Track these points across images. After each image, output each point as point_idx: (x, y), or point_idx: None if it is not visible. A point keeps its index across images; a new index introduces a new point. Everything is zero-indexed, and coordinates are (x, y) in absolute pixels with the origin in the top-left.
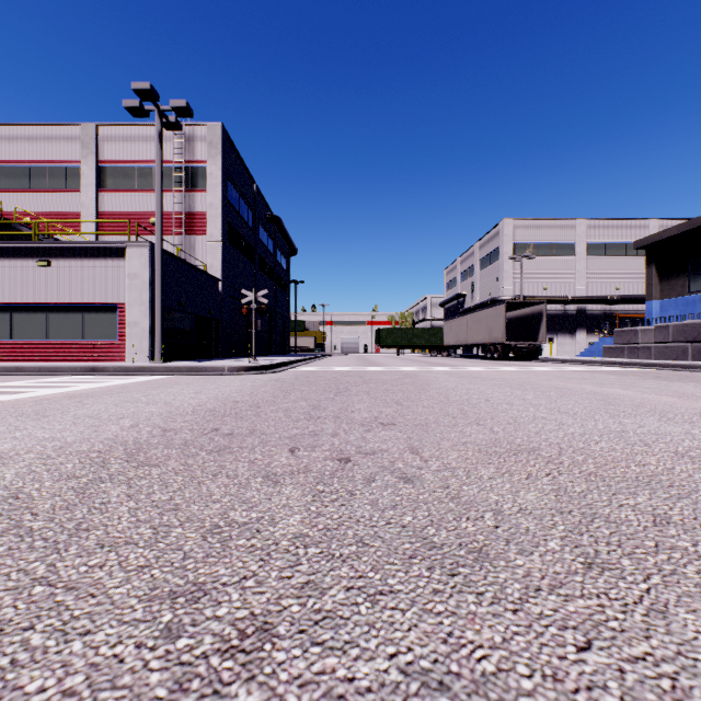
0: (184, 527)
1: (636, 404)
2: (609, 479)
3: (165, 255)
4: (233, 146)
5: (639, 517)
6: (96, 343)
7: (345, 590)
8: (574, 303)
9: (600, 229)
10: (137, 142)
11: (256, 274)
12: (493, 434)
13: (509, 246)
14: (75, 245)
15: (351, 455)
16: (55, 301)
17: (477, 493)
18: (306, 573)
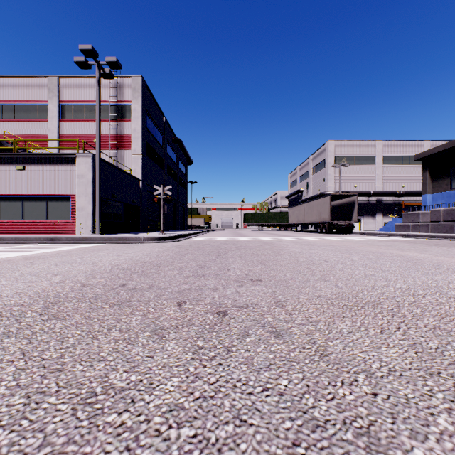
0: (59, 395)
1: (436, 264)
2: (454, 333)
3: (103, 163)
4: (150, 91)
5: None
6: (56, 221)
7: None
8: (375, 196)
9: (392, 147)
10: (85, 88)
11: (165, 176)
12: (339, 288)
13: (332, 159)
14: (41, 156)
15: (227, 308)
16: (28, 193)
17: (342, 349)
18: None
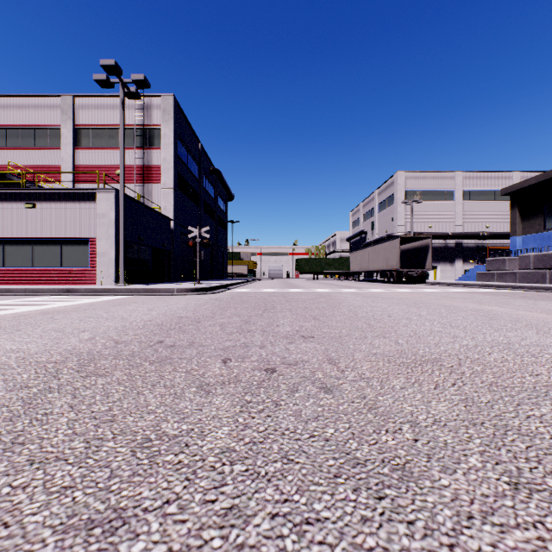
0: (116, 440)
1: (514, 319)
2: (510, 389)
3: (128, 199)
4: (183, 113)
5: (548, 429)
6: (72, 269)
7: (270, 518)
8: (453, 238)
9: (474, 179)
10: (106, 110)
11: (201, 215)
12: (398, 346)
13: (402, 193)
14: (54, 191)
15: (276, 365)
16: (39, 236)
17: (392, 403)
18: (230, 496)
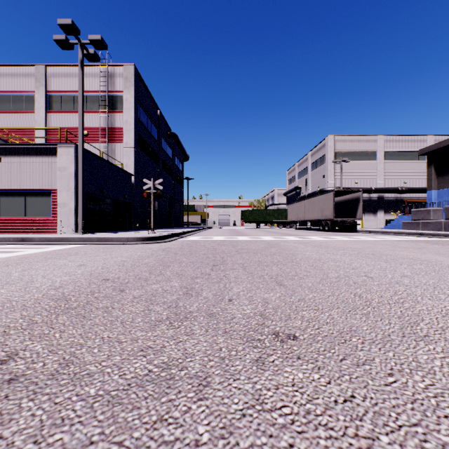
0: None
1: None
2: None
3: (89, 155)
4: (143, 81)
5: None
6: (35, 219)
7: None
8: (376, 193)
9: (394, 142)
10: (74, 78)
11: (160, 172)
12: None
13: (332, 154)
14: (19, 146)
15: None
16: (4, 188)
17: None
18: None
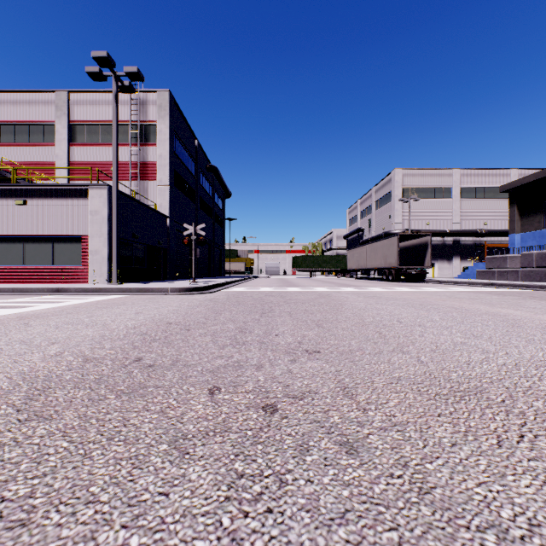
0: None
1: (540, 326)
2: None
3: (122, 196)
4: (179, 109)
5: None
6: (64, 268)
7: None
8: (451, 236)
9: (472, 177)
10: (101, 106)
11: (198, 212)
12: (423, 365)
13: (399, 191)
14: (46, 187)
15: (277, 399)
16: (30, 233)
17: (449, 479)
18: None
